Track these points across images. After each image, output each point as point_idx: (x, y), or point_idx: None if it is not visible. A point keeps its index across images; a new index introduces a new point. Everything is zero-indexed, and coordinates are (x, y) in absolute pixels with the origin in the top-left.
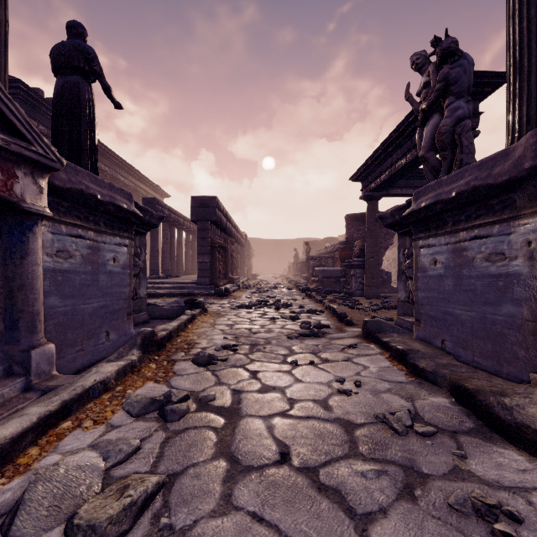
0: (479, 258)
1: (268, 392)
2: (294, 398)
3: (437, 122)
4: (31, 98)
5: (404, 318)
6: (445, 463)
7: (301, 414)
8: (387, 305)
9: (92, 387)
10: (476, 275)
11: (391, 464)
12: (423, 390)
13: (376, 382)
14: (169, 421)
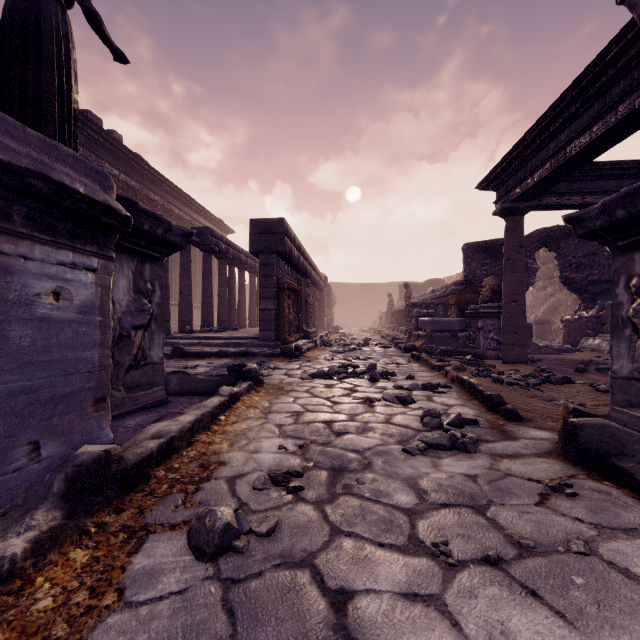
0: None
1: None
2: None
3: None
4: None
5: (630, 411)
6: None
7: None
8: (553, 377)
9: None
10: None
11: None
12: None
13: None
14: None
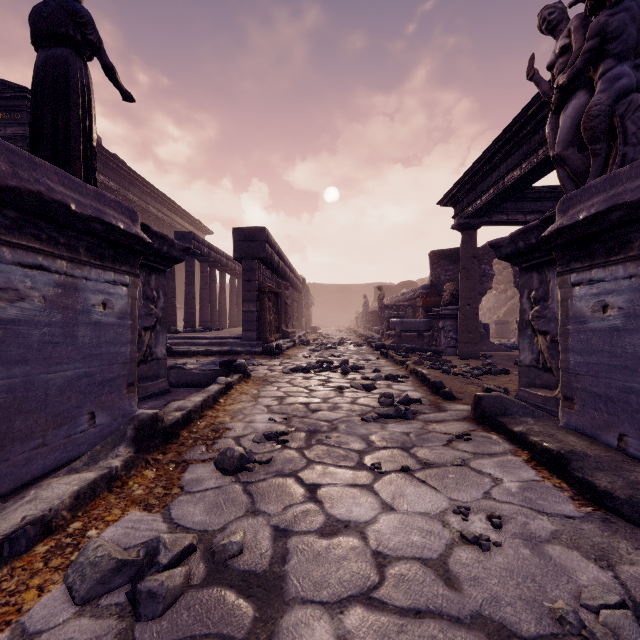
0: None
1: (336, 534)
2: (383, 553)
3: (582, 103)
4: None
5: (529, 390)
6: None
7: (403, 599)
8: (493, 369)
9: (11, 535)
10: None
11: None
12: (618, 538)
13: (525, 515)
14: (143, 618)
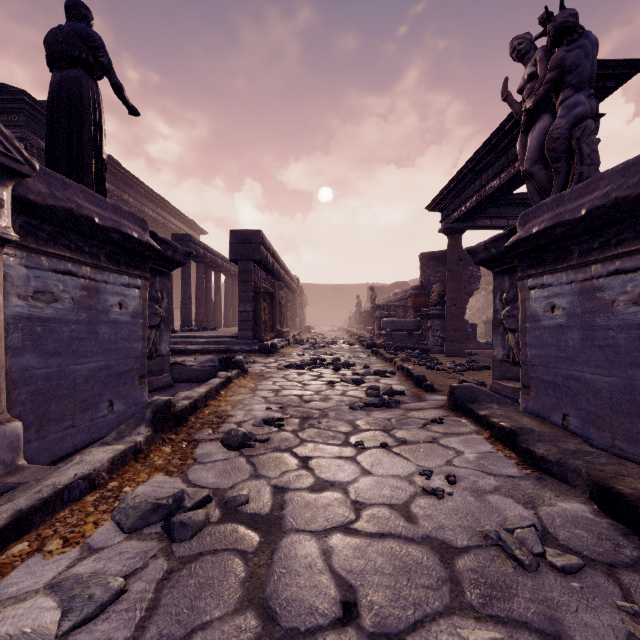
0: (623, 300)
1: (323, 490)
2: (360, 502)
3: (546, 125)
4: (39, 114)
5: (501, 382)
6: (610, 628)
7: (372, 528)
8: (475, 365)
9: (69, 485)
10: (617, 325)
11: (522, 628)
12: (546, 490)
13: (476, 475)
14: (177, 540)
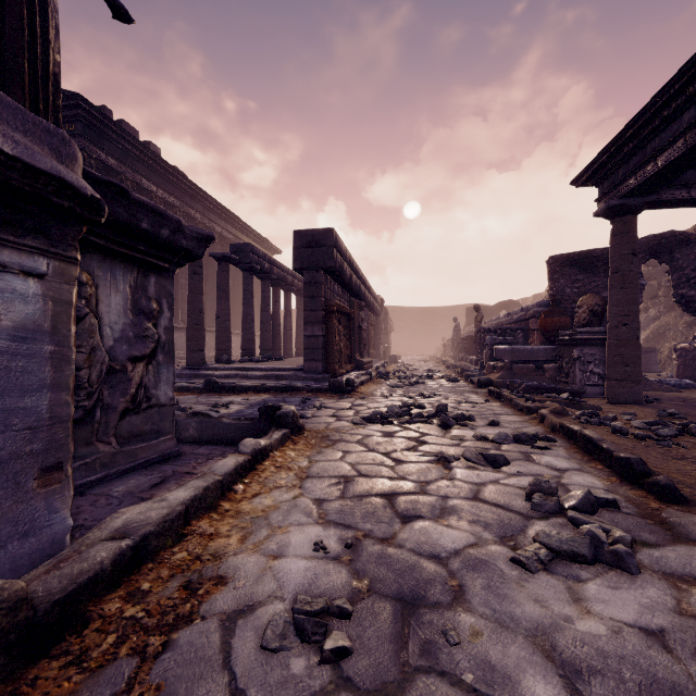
0: None
1: None
2: None
3: None
4: (96, 121)
5: None
6: None
7: None
8: (694, 427)
9: None
10: None
11: None
12: None
13: None
14: None
